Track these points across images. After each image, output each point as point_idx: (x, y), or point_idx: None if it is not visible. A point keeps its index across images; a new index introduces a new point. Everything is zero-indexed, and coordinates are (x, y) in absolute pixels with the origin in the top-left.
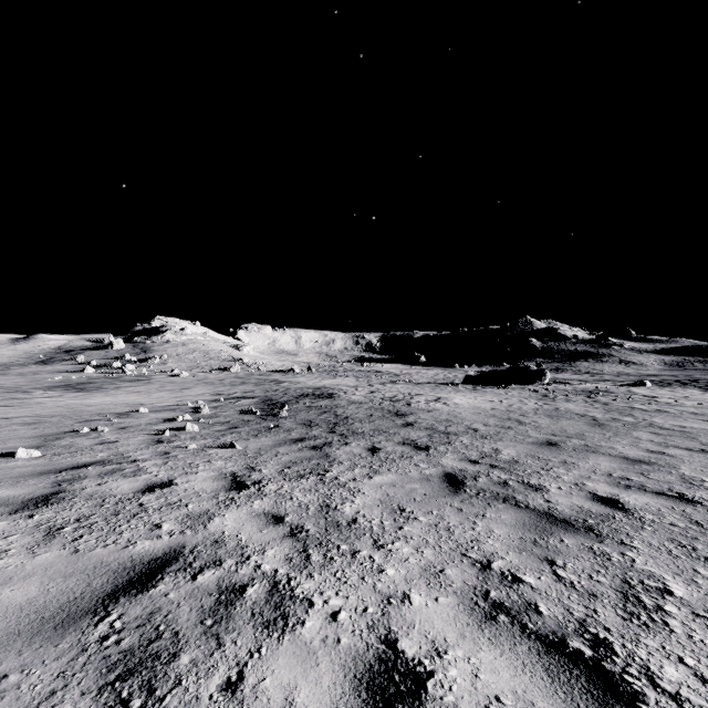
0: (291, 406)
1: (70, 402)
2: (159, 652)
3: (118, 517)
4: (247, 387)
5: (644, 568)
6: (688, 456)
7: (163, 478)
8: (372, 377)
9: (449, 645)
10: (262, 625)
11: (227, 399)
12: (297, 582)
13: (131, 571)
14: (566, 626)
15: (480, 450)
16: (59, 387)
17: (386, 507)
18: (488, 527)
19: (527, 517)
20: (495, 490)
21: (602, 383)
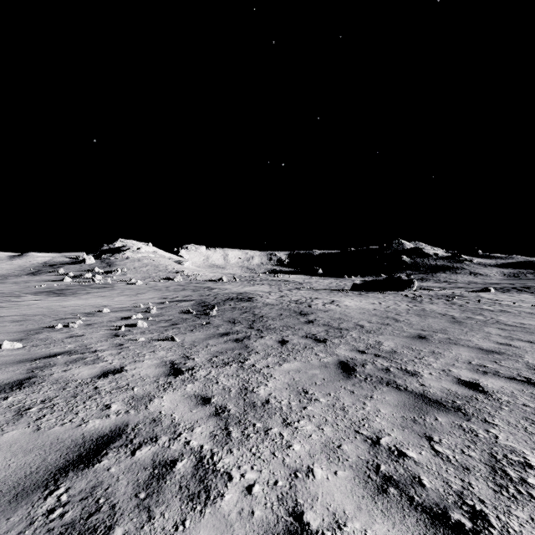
0: (219, 307)
1: (50, 304)
2: (97, 524)
3: (76, 398)
4: (186, 293)
5: (506, 443)
6: (530, 347)
7: (116, 365)
8: (281, 285)
9: (348, 517)
10: (188, 498)
11: (171, 302)
12: (218, 457)
13: (81, 447)
14: (447, 498)
15: (366, 342)
16: (43, 293)
17: (293, 389)
18: (375, 407)
19: (406, 398)
20: (379, 375)
21: (457, 289)
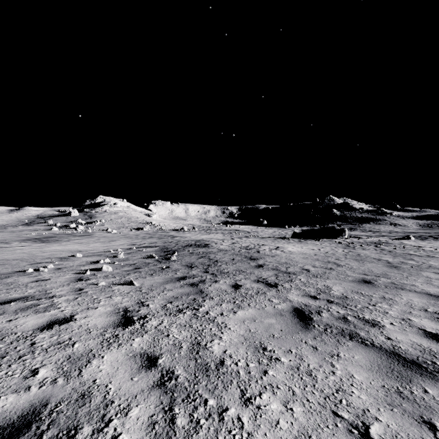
0: (179, 252)
1: (33, 249)
2: None
3: (3, 360)
4: (152, 240)
5: None
6: None
7: (66, 313)
8: (233, 234)
9: None
10: None
11: (138, 248)
12: None
13: None
14: None
15: (316, 287)
16: (31, 240)
17: (250, 344)
18: (346, 370)
19: (378, 357)
20: (339, 326)
21: (381, 237)
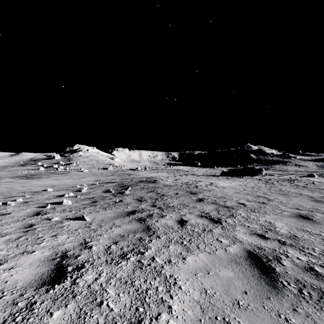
0: (133, 187)
1: (16, 184)
2: None
3: None
4: (113, 177)
5: None
6: None
7: None
8: (175, 172)
9: None
10: None
11: (100, 183)
12: None
13: None
14: None
15: (259, 223)
16: (19, 177)
17: None
18: None
19: None
20: (313, 284)
21: (290, 175)
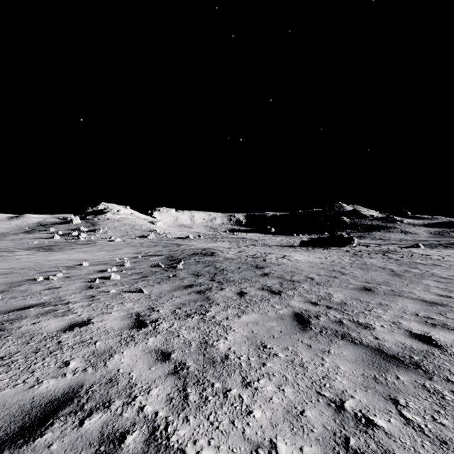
0: (185, 261)
1: (38, 258)
2: None
3: (37, 354)
4: (157, 248)
5: None
6: None
7: (84, 317)
8: (240, 242)
9: None
10: None
11: (143, 257)
12: (173, 427)
13: (26, 415)
14: None
15: (317, 294)
16: (34, 248)
17: (251, 343)
18: (334, 363)
19: (363, 353)
20: (333, 328)
21: (391, 245)
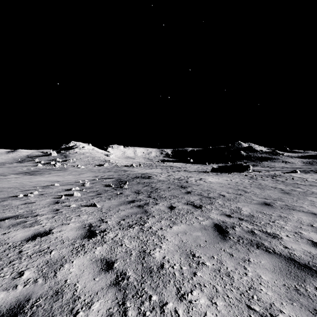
0: (130, 182)
1: (23, 180)
2: None
3: None
4: (110, 173)
5: None
6: None
7: (46, 228)
8: (168, 169)
9: None
10: None
11: (99, 179)
12: None
13: None
14: None
15: (230, 208)
16: (22, 173)
17: (182, 252)
18: (256, 272)
19: (278, 262)
20: (248, 237)
21: (276, 171)
